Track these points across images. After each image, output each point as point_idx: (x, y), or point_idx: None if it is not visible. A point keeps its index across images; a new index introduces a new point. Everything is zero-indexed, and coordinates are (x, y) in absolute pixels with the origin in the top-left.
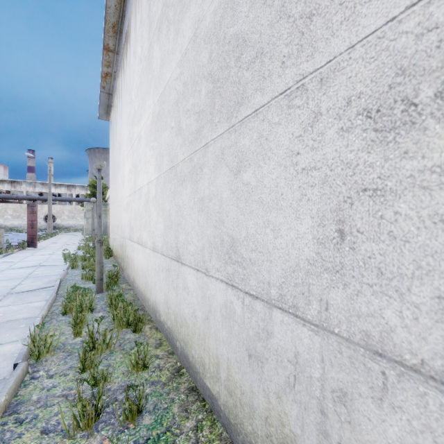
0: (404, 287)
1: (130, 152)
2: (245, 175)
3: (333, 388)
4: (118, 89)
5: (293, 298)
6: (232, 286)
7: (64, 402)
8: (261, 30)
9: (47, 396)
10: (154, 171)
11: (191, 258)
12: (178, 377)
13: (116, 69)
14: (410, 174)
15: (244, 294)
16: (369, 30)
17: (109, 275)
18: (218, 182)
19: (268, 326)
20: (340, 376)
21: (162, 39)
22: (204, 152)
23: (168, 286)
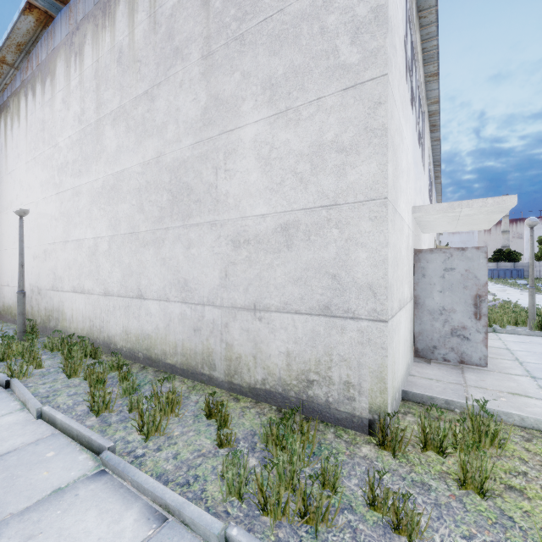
0: (239, 288)
1: (53, 197)
2: (192, 250)
3: (224, 324)
4: (17, 110)
5: (213, 299)
6: (185, 303)
7: (70, 388)
8: (200, 191)
9: (53, 389)
10: (106, 229)
11: (154, 294)
12: (145, 369)
13: (9, 81)
14: (240, 260)
15: (192, 304)
16: (232, 218)
17: None
18: (176, 250)
19: (203, 314)
20: (226, 319)
21: (120, 132)
22: (166, 232)
23: (128, 318)
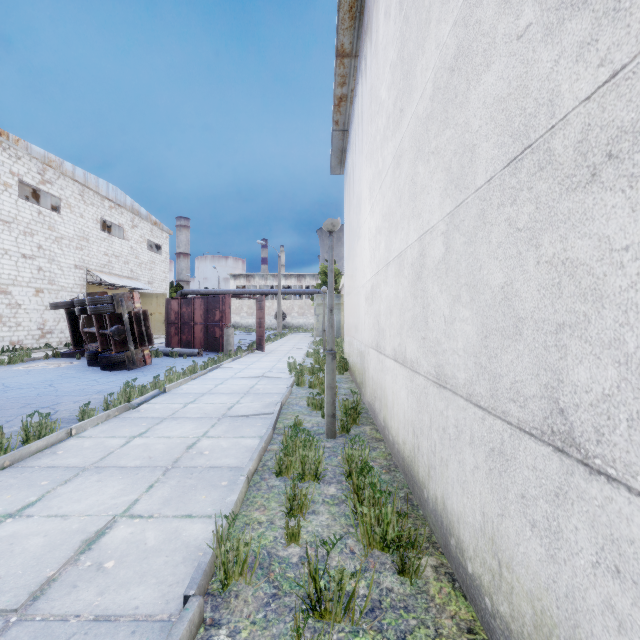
0: None
1: (377, 198)
2: None
3: None
4: (357, 111)
5: None
6: None
7: None
8: None
9: None
10: (440, 201)
11: None
12: None
13: (353, 84)
14: None
15: None
16: None
17: (344, 407)
18: None
19: None
20: None
21: None
22: None
23: (498, 498)
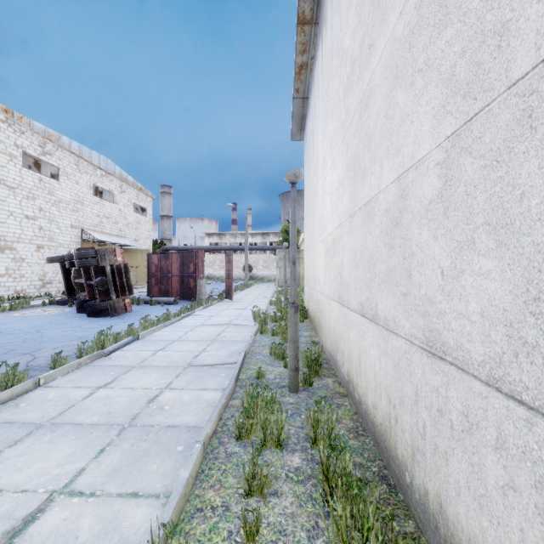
0: None
1: (339, 150)
2: None
3: None
4: (317, 76)
5: None
6: None
7: None
8: None
9: None
10: (433, 124)
11: None
12: None
13: (313, 52)
14: None
15: None
16: None
17: (306, 357)
18: None
19: None
20: None
21: None
22: None
23: None
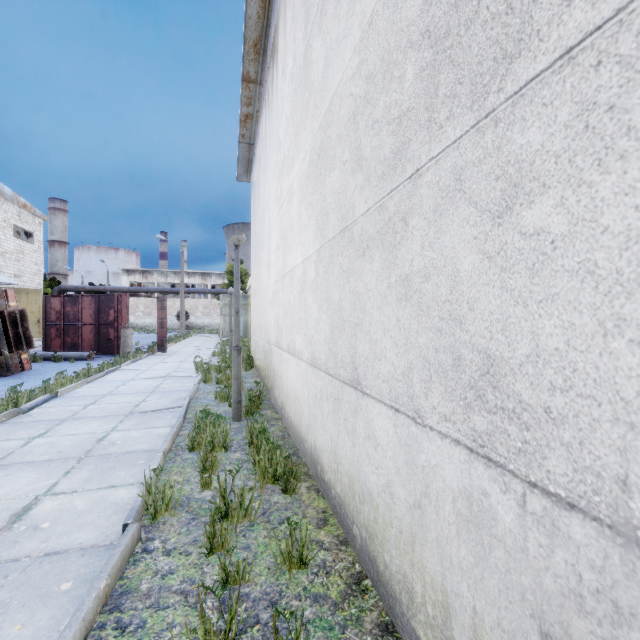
0: None
1: (277, 218)
2: (528, 215)
3: None
4: (262, 133)
5: None
6: (487, 460)
7: (183, 604)
8: None
9: (160, 588)
10: (313, 239)
11: (383, 386)
12: (359, 594)
13: (258, 106)
14: None
15: (525, 486)
16: None
17: (249, 396)
18: (446, 240)
19: (617, 591)
20: None
21: (327, 25)
22: (411, 187)
23: (337, 426)
